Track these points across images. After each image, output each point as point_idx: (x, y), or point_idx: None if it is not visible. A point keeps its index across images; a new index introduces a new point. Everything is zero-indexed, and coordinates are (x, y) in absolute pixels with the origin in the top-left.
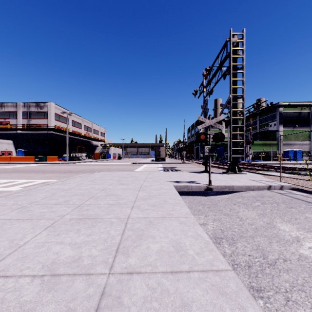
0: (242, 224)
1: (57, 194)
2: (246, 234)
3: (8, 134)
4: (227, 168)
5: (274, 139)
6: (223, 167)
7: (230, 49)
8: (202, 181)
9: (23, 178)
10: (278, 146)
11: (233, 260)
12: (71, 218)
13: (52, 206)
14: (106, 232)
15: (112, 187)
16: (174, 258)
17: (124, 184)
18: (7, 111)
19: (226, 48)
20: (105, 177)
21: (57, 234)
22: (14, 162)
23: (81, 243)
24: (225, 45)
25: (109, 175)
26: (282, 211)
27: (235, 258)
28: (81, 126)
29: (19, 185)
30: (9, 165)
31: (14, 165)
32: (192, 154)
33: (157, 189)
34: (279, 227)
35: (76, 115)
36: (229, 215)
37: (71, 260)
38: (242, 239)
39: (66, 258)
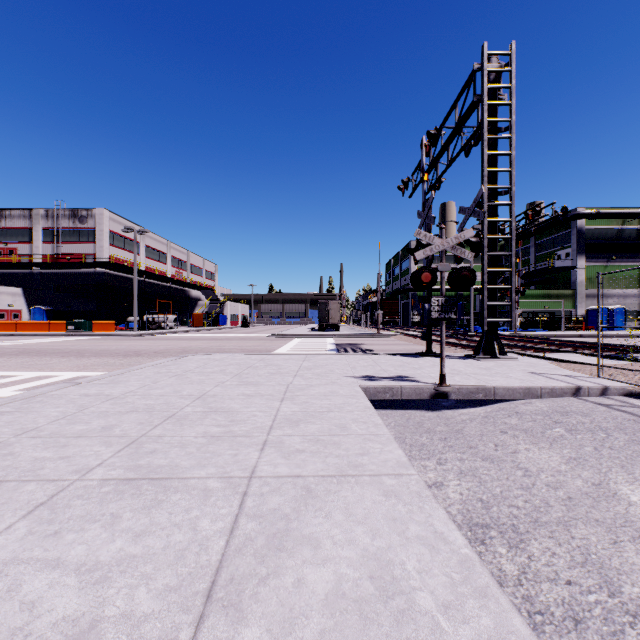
0: (530, 485)
1: (91, 408)
2: (547, 515)
3: (12, 274)
4: (476, 347)
5: (567, 285)
6: (463, 344)
7: (483, 87)
8: (424, 376)
9: (32, 367)
10: (575, 299)
11: (529, 596)
12: (106, 477)
13: (70, 442)
14: (188, 526)
15: (221, 392)
16: (377, 628)
17: (248, 383)
18: (11, 228)
19: (474, 86)
20: (209, 366)
21: (53, 532)
22: (24, 332)
23: (111, 567)
24: (472, 80)
25: (220, 361)
26: (624, 452)
27: (533, 592)
28: (166, 258)
29: (17, 386)
30: (12, 338)
31: (23, 340)
32: (395, 317)
33: (323, 396)
34: (628, 498)
35: (155, 236)
36: (495, 461)
37: (67, 634)
38: (539, 529)
39: (51, 627)
